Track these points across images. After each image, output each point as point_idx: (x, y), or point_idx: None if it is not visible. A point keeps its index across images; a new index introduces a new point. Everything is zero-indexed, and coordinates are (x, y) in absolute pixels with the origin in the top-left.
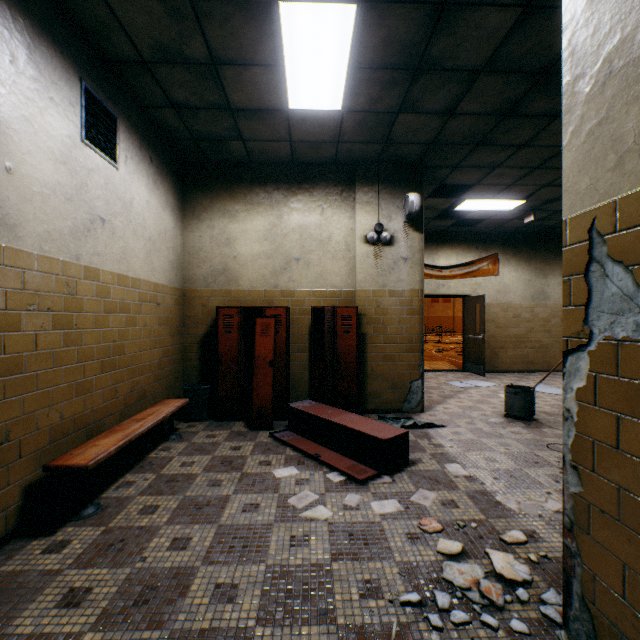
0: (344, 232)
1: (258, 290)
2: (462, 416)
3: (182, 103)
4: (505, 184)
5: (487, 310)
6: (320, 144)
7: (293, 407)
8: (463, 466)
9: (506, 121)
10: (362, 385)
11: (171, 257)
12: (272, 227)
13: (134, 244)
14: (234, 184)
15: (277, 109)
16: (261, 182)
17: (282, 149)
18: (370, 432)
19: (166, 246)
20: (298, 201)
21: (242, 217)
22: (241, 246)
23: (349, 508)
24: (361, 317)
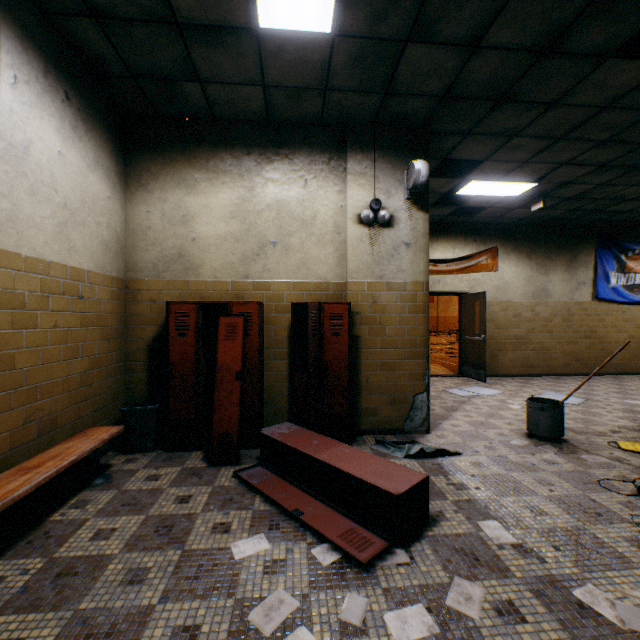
0: (332, 210)
1: (224, 281)
2: (477, 437)
3: (104, 8)
4: (519, 161)
5: (486, 309)
6: (302, 92)
7: (266, 435)
8: (504, 525)
9: (542, 63)
10: (355, 400)
11: (105, 236)
12: (242, 202)
13: (32, 209)
14: (193, 146)
15: (243, 27)
16: (228, 144)
17: (253, 98)
18: (374, 480)
19: (95, 220)
20: (275, 170)
21: (203, 188)
22: (202, 225)
23: (350, 631)
24: (353, 316)
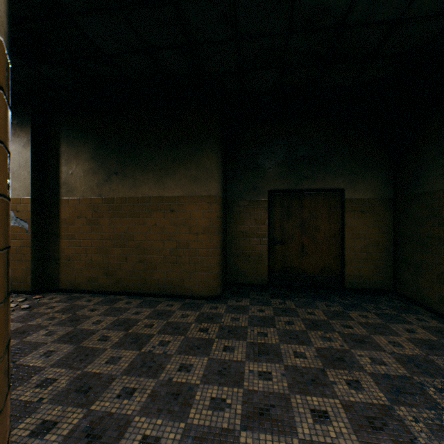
0: None
1: None
2: None
3: None
4: None
5: None
6: None
7: None
8: None
9: None
10: None
11: None
12: None
13: None
14: None
15: None
16: None
17: None
18: None
19: None
20: None
21: None
22: None
23: None
24: None
